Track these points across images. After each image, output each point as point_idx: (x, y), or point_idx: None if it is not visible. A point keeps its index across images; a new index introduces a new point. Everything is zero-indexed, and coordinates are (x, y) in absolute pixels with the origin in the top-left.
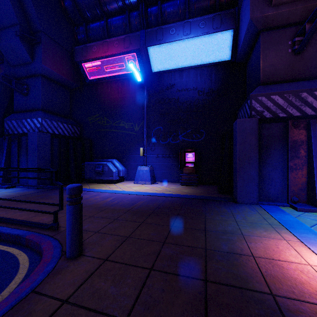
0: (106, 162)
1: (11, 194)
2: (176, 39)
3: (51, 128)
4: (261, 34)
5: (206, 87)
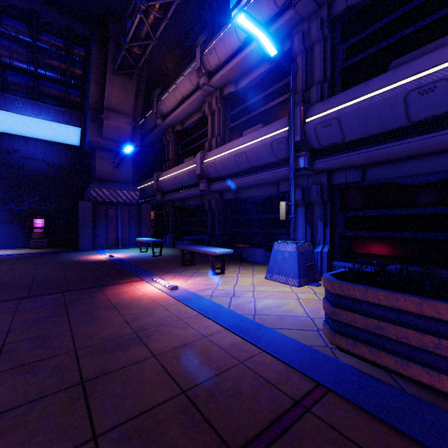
0: None
1: None
2: (24, 113)
3: None
4: (97, 150)
5: (56, 162)
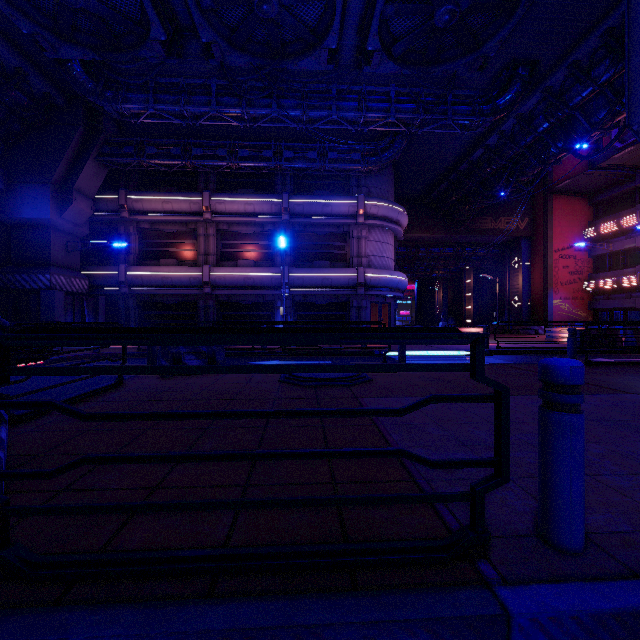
0: None
1: None
2: None
3: None
4: (52, 230)
5: None
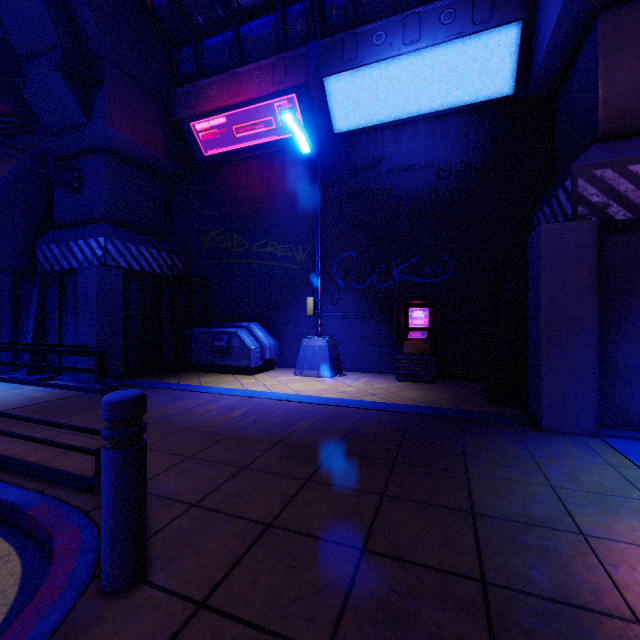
0: (236, 328)
1: (40, 395)
2: (387, 55)
3: (125, 258)
4: (601, 16)
5: (455, 161)
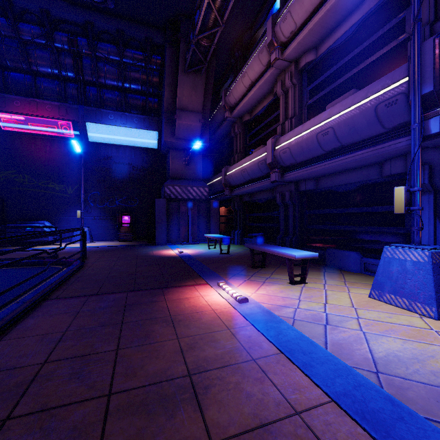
0: (39, 224)
1: None
2: (115, 124)
3: None
4: (171, 150)
5: (139, 165)
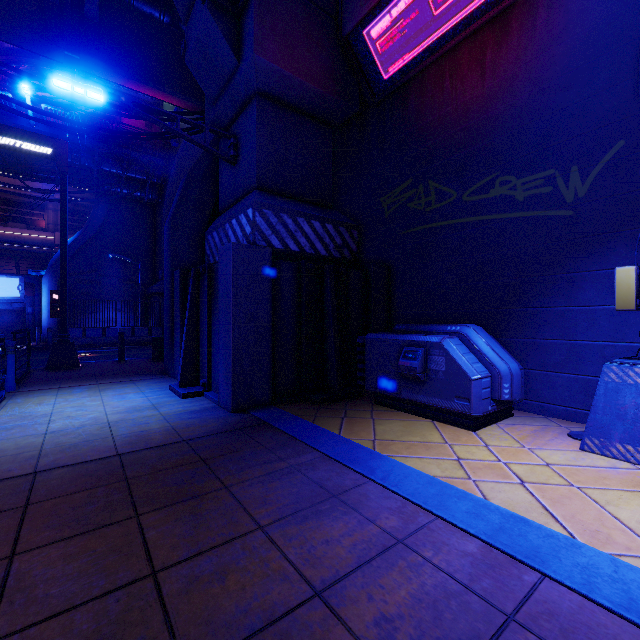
0: (440, 336)
1: (155, 429)
2: None
3: (279, 235)
4: None
5: None
